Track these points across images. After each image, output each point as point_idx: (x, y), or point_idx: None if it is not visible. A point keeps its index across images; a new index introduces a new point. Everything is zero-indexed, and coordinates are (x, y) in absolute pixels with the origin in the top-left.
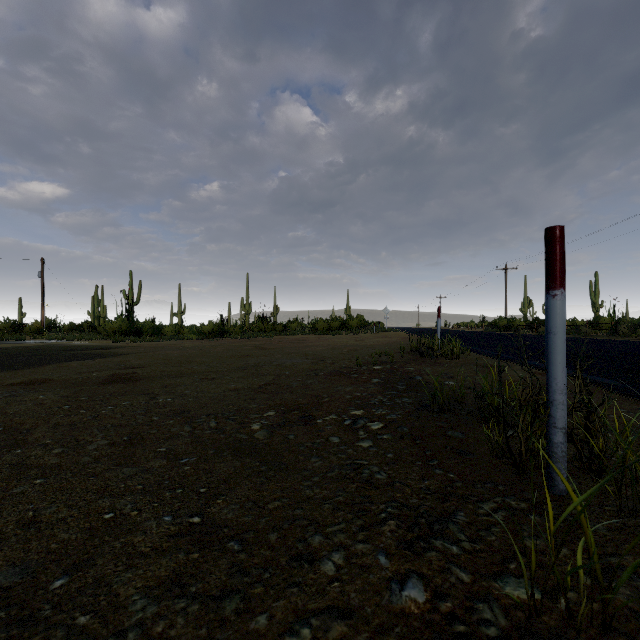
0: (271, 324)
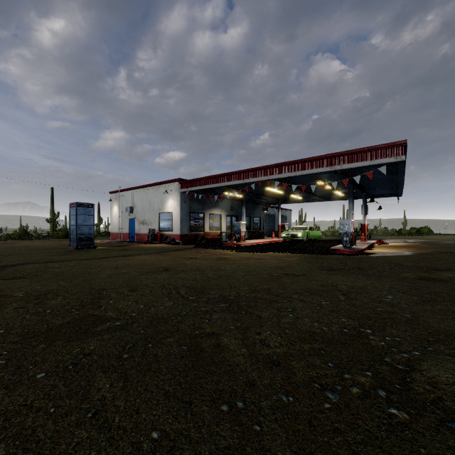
0: (369, 231)
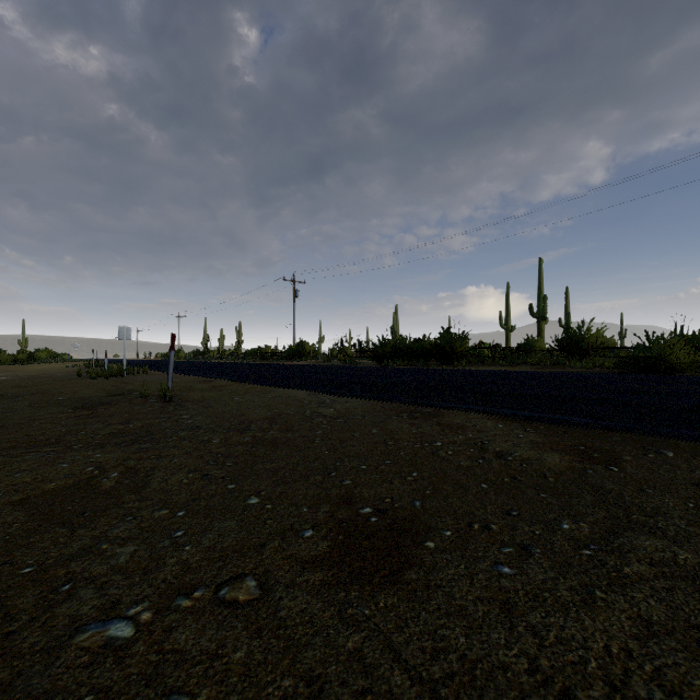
0: None
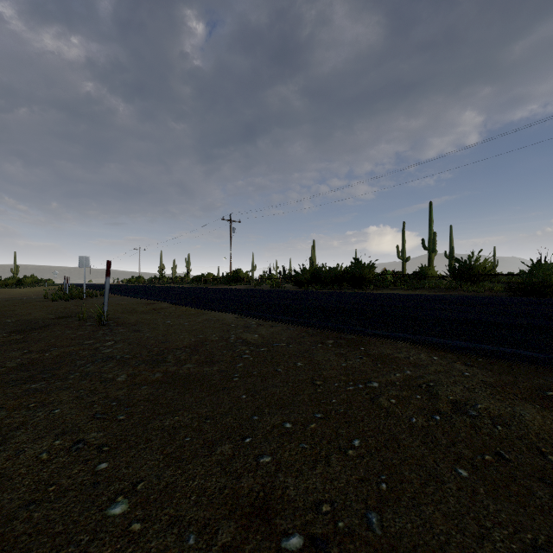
0: None
